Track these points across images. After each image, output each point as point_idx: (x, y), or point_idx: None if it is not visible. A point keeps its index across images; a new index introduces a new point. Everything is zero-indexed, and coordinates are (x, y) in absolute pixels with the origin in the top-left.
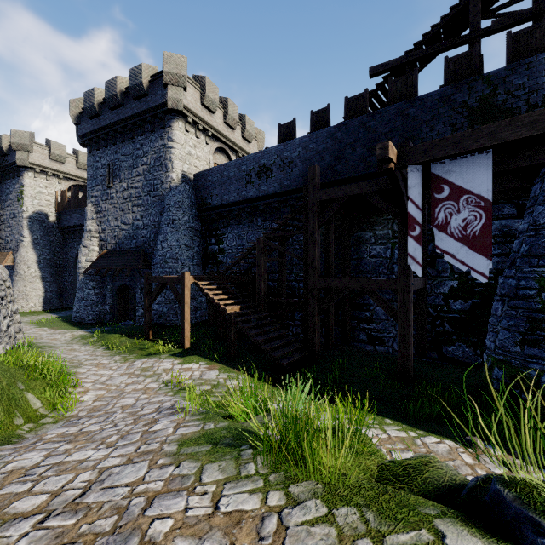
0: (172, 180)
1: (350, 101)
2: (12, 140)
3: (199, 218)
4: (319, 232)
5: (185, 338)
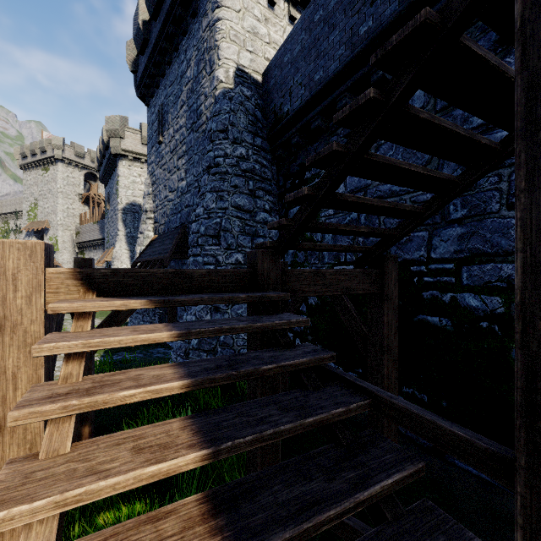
0: (217, 84)
1: None
2: (106, 128)
3: (274, 159)
4: None
5: None
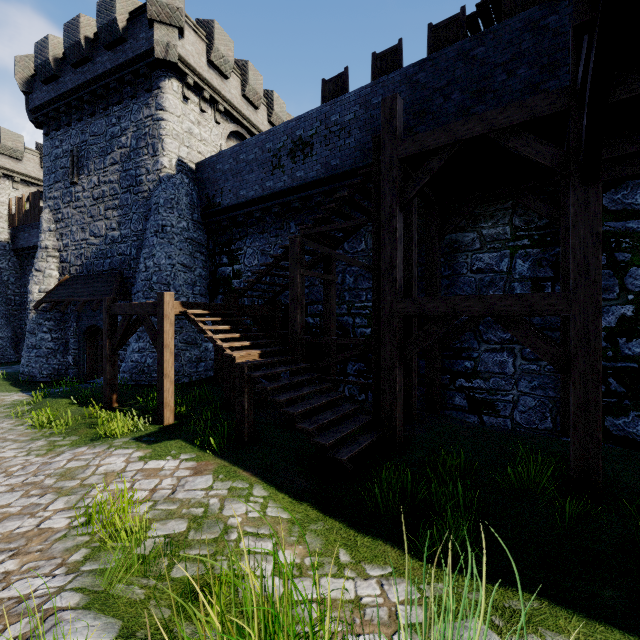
0: (162, 168)
1: (436, 30)
2: None
3: (205, 228)
4: (401, 216)
5: (164, 407)
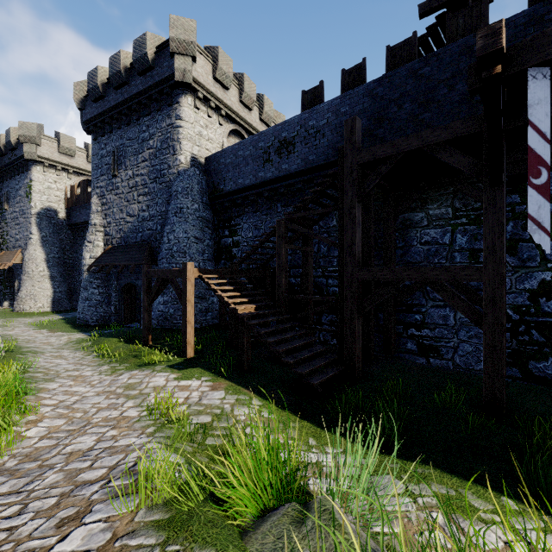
0: (180, 164)
1: (393, 51)
2: (19, 133)
3: (211, 208)
4: (360, 206)
5: (187, 345)
